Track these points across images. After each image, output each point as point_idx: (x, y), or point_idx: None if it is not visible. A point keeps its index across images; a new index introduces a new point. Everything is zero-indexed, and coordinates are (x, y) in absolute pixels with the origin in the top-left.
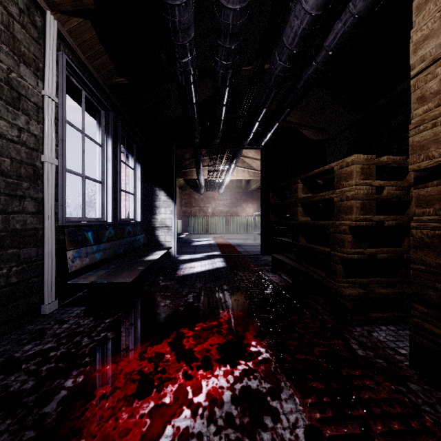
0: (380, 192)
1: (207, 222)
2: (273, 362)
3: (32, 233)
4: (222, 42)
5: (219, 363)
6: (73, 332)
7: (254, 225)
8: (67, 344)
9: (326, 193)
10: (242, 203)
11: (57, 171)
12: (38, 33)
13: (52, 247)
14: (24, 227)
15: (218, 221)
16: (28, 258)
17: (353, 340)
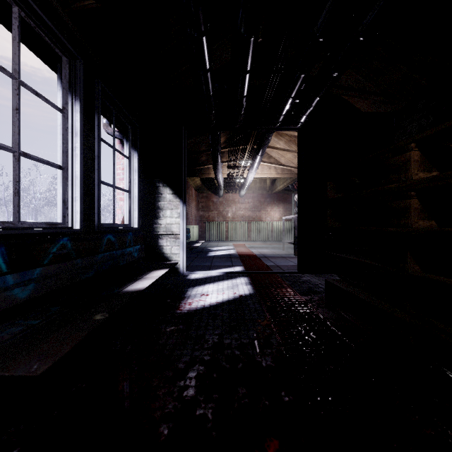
0: None
1: (227, 227)
2: None
3: None
4: None
5: None
6: None
7: (283, 232)
8: None
9: None
10: (267, 206)
11: None
12: None
13: None
14: None
15: (239, 227)
16: None
17: None
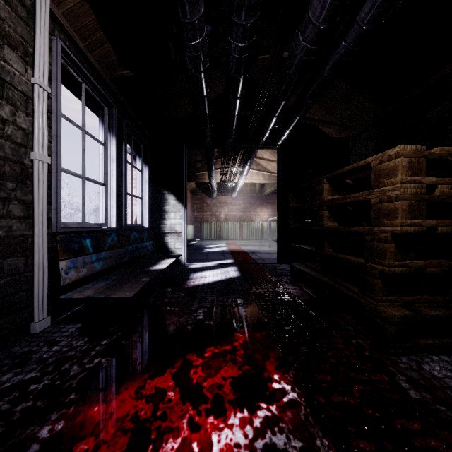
0: (430, 192)
1: (220, 227)
2: (302, 407)
3: (19, 241)
4: (237, 18)
5: (234, 406)
6: (62, 357)
7: (269, 231)
8: (53, 373)
9: (361, 194)
10: (256, 208)
11: (51, 170)
12: (27, 13)
13: (44, 256)
14: (9, 233)
15: (231, 227)
16: (14, 270)
17: (401, 375)
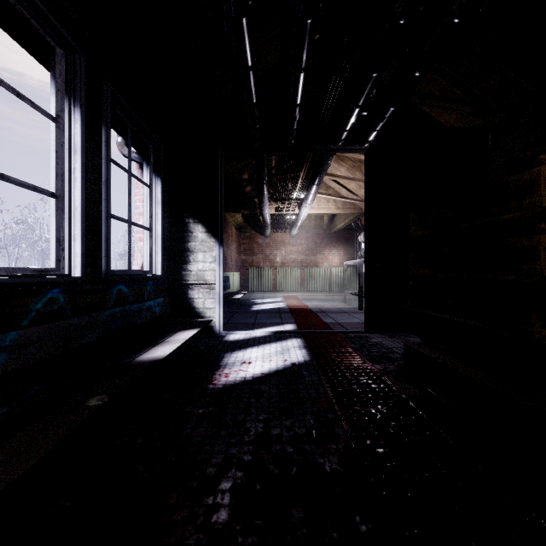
0: None
1: (275, 275)
2: None
3: None
4: None
5: None
6: None
7: (344, 280)
8: None
9: None
10: (324, 249)
11: None
12: None
13: None
14: None
15: (290, 274)
16: None
17: None
